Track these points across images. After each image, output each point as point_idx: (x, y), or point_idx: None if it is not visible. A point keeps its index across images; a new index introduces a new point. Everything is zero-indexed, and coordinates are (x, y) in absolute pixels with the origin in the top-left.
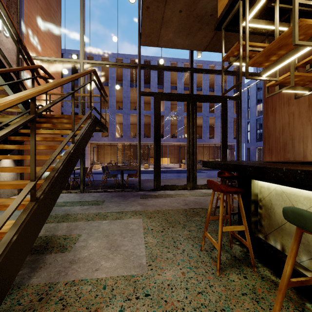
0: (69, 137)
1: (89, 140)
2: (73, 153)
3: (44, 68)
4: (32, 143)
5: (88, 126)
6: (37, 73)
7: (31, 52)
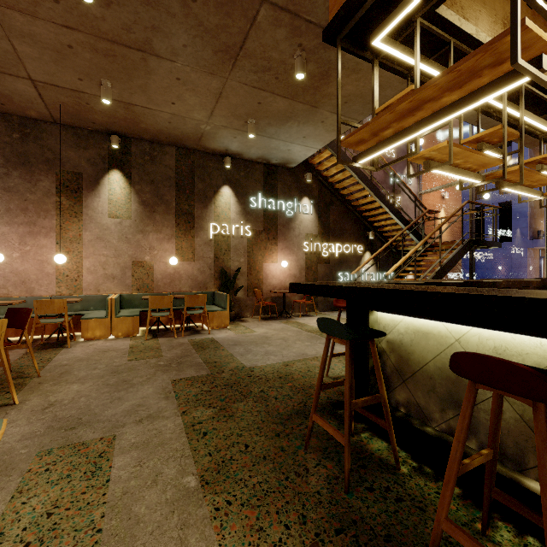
0: (436, 263)
1: (535, 245)
2: (439, 272)
3: (431, 210)
4: (415, 268)
5: (457, 251)
6: (428, 212)
7: (428, 182)
